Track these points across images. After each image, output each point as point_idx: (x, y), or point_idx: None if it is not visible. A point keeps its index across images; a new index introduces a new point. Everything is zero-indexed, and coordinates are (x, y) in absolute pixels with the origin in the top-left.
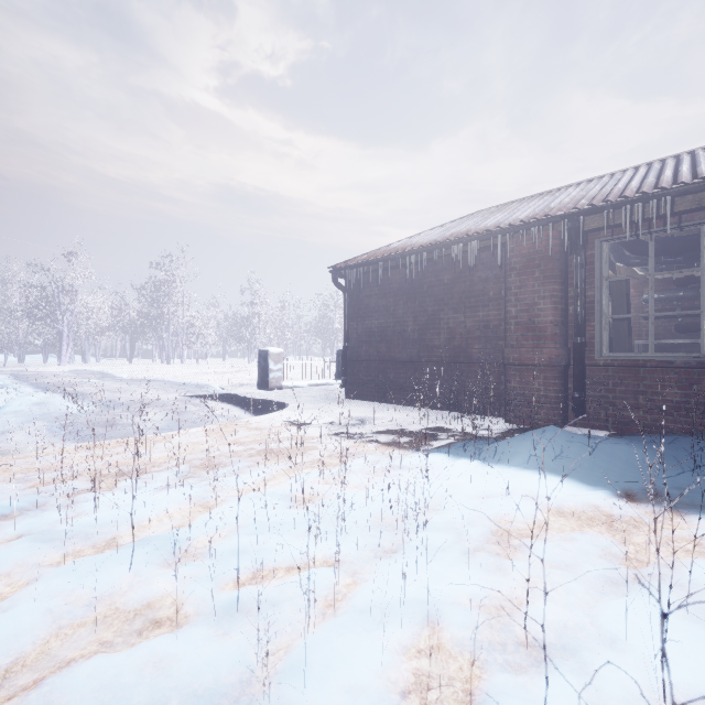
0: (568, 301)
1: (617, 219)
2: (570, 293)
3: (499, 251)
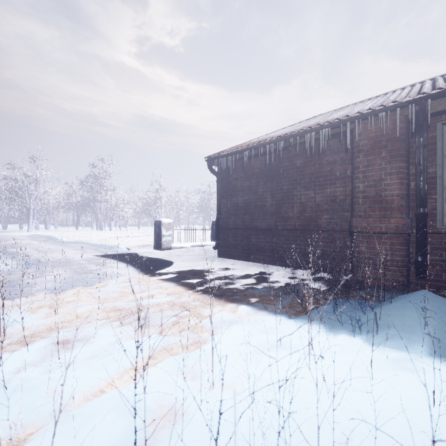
0: (410, 177)
1: None
2: (411, 171)
3: (348, 136)
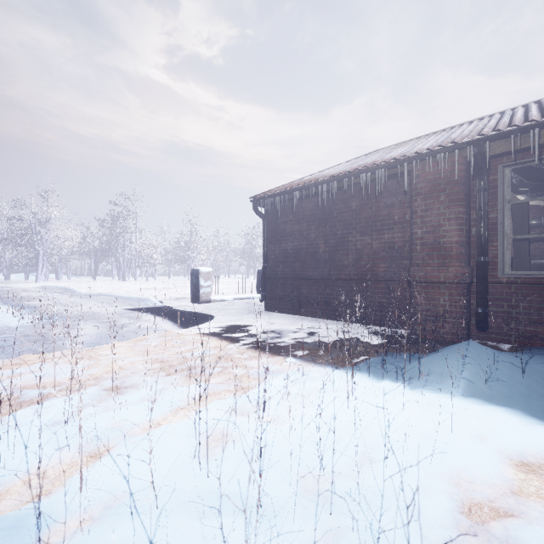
0: (471, 223)
1: (523, 143)
2: (472, 216)
3: (406, 178)
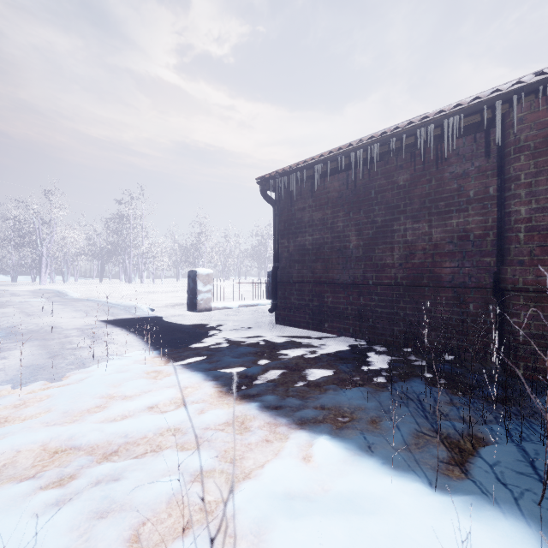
0: None
1: None
2: None
3: (499, 124)
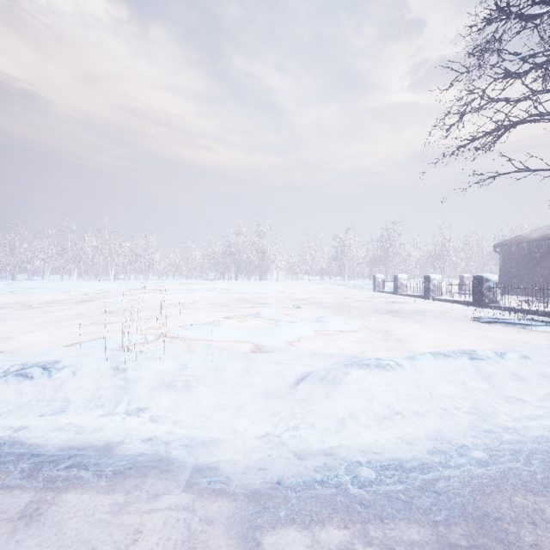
0: None
1: None
2: None
3: None
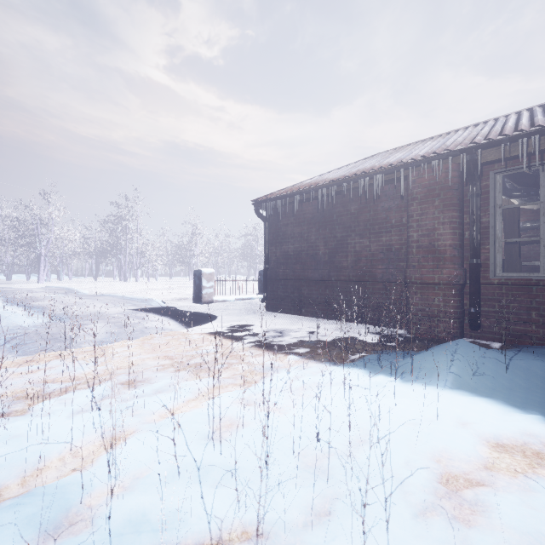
0: (464, 227)
1: (513, 152)
2: (465, 220)
3: (402, 183)
